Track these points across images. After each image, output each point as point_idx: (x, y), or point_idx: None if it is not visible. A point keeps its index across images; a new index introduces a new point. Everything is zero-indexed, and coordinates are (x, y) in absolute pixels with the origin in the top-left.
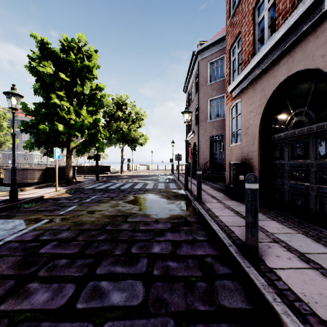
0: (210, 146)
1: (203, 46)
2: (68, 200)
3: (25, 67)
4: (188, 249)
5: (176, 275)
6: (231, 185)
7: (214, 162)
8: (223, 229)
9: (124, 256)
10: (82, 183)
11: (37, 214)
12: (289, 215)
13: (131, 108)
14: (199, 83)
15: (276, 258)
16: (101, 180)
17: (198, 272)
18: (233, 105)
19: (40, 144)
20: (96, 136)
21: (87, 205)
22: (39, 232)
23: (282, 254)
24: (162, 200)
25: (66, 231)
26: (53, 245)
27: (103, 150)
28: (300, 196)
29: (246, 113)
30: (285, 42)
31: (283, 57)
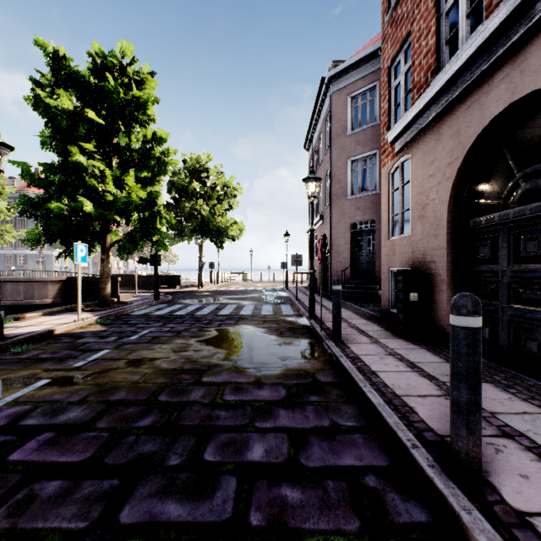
0: (352, 241)
1: (339, 68)
2: (97, 337)
3: (26, 99)
4: (323, 452)
5: (300, 527)
6: (391, 309)
7: (359, 269)
8: (391, 402)
9: (188, 470)
10: (129, 305)
11: (32, 367)
12: (514, 370)
13: (215, 177)
14: (332, 132)
15: (522, 483)
16: (163, 300)
17: (351, 517)
18: (396, 166)
19: (53, 236)
20: (152, 222)
21: (129, 348)
22: (22, 408)
23: (531, 469)
24: (269, 337)
25: (78, 406)
26: (42, 441)
27: (165, 248)
28: (535, 335)
29: (422, 179)
30: (505, 37)
31: (501, 67)
